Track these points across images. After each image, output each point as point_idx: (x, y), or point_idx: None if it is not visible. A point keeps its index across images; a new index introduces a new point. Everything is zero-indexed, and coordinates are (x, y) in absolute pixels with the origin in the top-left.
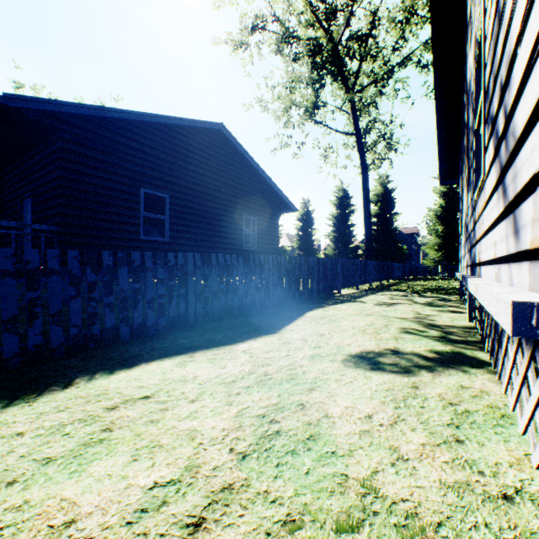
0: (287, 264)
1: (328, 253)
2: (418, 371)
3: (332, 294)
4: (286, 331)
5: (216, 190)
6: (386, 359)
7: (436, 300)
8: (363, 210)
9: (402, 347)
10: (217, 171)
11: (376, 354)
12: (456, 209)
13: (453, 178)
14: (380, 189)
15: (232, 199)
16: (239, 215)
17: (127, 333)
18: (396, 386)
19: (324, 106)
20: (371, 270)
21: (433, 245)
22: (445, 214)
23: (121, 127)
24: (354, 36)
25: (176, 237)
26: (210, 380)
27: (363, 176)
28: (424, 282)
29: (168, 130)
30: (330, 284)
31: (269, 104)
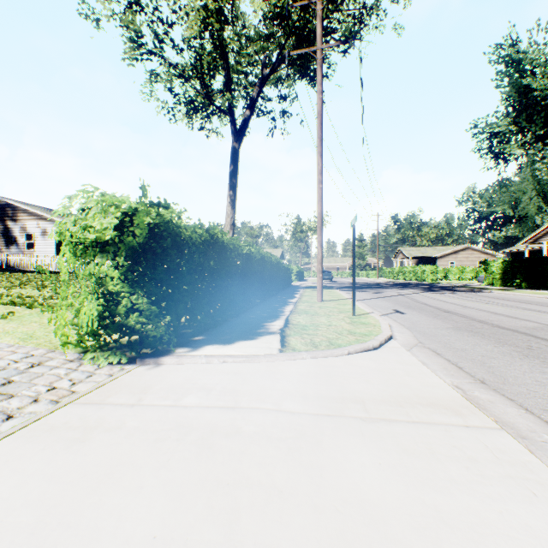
0: None
1: None
2: None
3: None
4: None
5: None
6: None
7: None
8: None
9: None
10: None
11: None
12: None
13: None
14: None
15: None
16: None
17: None
18: None
19: None
20: None
21: None
22: None
23: None
24: None
25: None
26: None
27: None
28: None
29: None
30: None
31: None
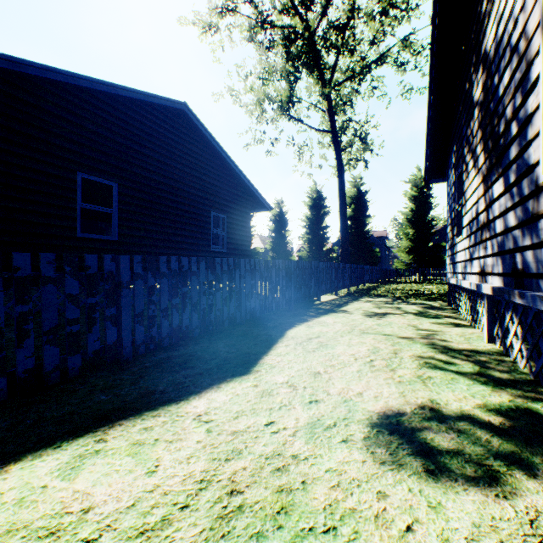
0: (263, 269)
1: (302, 255)
2: (512, 475)
3: (311, 301)
4: (265, 368)
5: (179, 181)
6: (435, 435)
7: (426, 308)
8: (339, 211)
9: (442, 400)
10: (180, 159)
11: (412, 420)
12: (426, 213)
13: (438, 176)
14: (353, 192)
15: (198, 192)
16: (206, 211)
17: (2, 387)
18: (508, 542)
19: (299, 102)
20: (350, 274)
21: (404, 248)
22: (416, 218)
23: (48, 91)
24: (331, 26)
25: (127, 236)
26: (115, 522)
27: (339, 176)
28: (399, 285)
29: (115, 104)
30: (310, 290)
31: (241, 95)
